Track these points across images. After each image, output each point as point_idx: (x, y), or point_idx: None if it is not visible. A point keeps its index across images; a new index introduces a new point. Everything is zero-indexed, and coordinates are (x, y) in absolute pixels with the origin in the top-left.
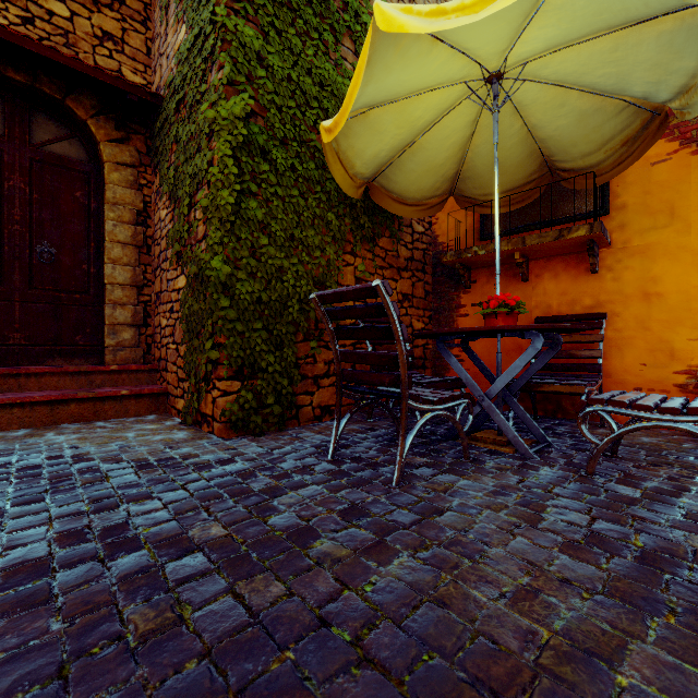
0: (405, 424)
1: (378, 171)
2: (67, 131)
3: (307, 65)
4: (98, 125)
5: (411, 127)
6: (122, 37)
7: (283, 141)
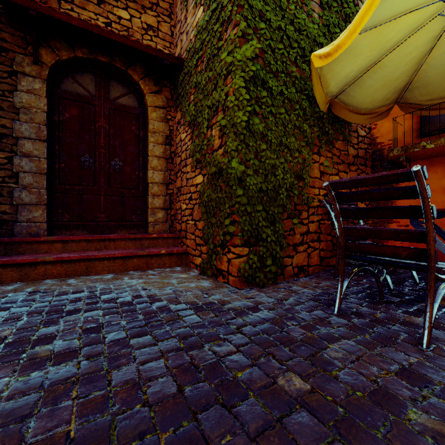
0: (433, 294)
1: (341, 90)
2: (127, 90)
3: (290, 17)
4: (145, 84)
5: (381, 48)
6: (157, 27)
7: (274, 74)
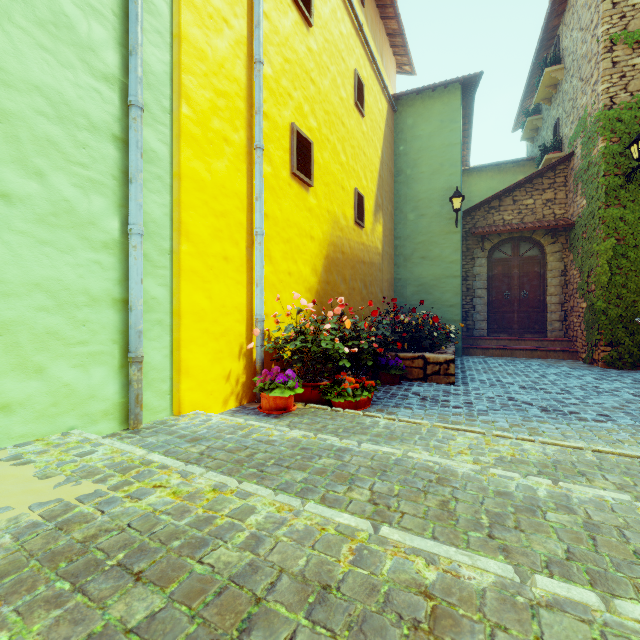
0: None
1: None
2: (531, 245)
3: None
4: (544, 240)
5: None
6: (554, 197)
7: (635, 245)
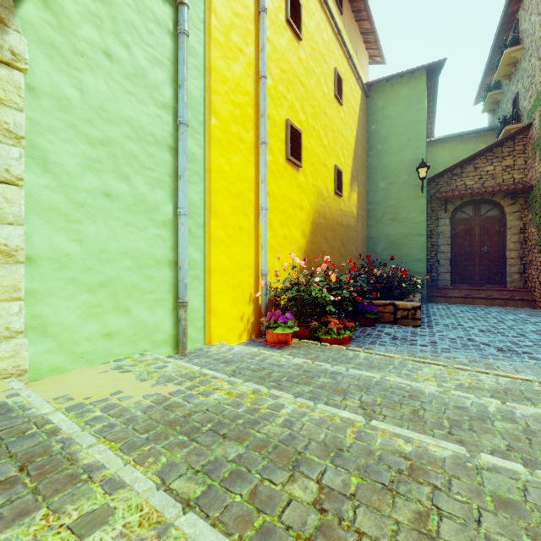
0: None
1: None
2: (491, 207)
3: None
4: (504, 202)
5: None
6: (513, 164)
7: None
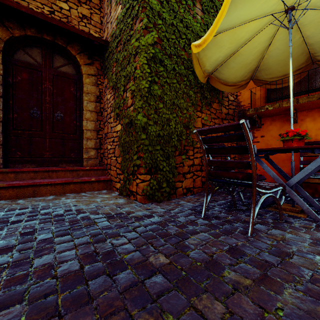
0: (255, 201)
1: (215, 69)
2: (67, 61)
3: (180, 17)
4: (80, 58)
5: (237, 42)
6: (90, 17)
7: (169, 56)
